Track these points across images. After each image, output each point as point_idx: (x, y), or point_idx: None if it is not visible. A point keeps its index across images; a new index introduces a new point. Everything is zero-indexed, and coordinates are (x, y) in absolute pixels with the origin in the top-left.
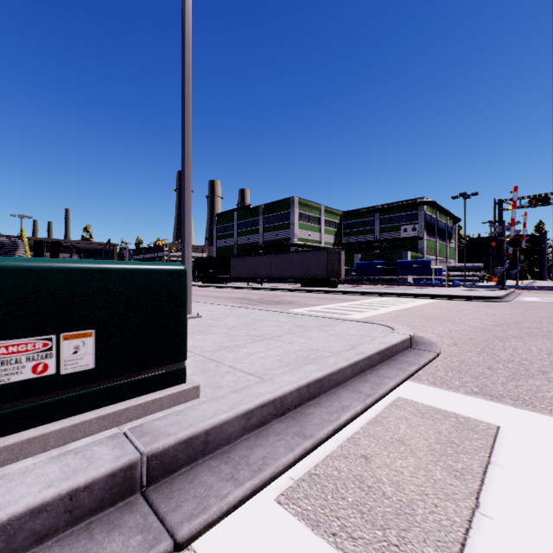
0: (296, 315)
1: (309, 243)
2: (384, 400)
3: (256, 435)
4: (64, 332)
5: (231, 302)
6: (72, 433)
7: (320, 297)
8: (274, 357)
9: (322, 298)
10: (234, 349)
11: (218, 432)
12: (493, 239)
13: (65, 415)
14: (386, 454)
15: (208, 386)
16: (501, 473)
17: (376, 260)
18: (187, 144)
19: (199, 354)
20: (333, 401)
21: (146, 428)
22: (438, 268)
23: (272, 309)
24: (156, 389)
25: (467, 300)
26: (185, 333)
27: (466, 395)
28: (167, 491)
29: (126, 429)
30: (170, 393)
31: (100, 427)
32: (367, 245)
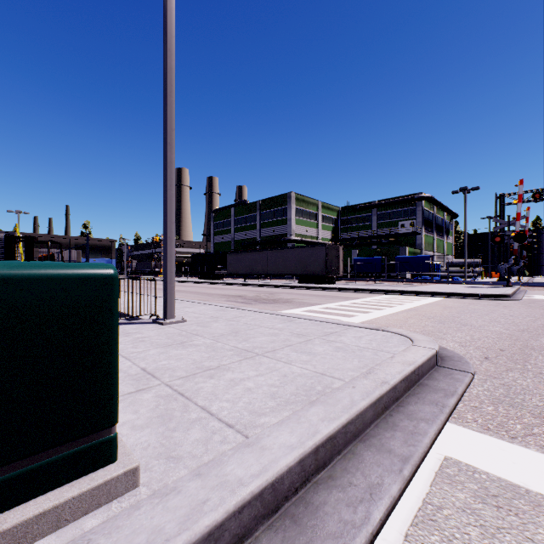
0: (294, 319)
1: (306, 239)
2: (426, 464)
3: None
4: None
5: (224, 301)
6: None
7: (318, 295)
8: (266, 388)
9: (321, 296)
10: (215, 373)
11: None
12: (498, 234)
13: None
14: None
15: (160, 455)
16: None
17: (373, 256)
18: (169, 124)
19: (166, 383)
20: (354, 472)
21: None
22: (436, 264)
23: (267, 311)
24: (54, 485)
25: (475, 298)
26: (113, 381)
27: (542, 453)
28: None
29: None
30: (77, 494)
31: None
32: (364, 241)
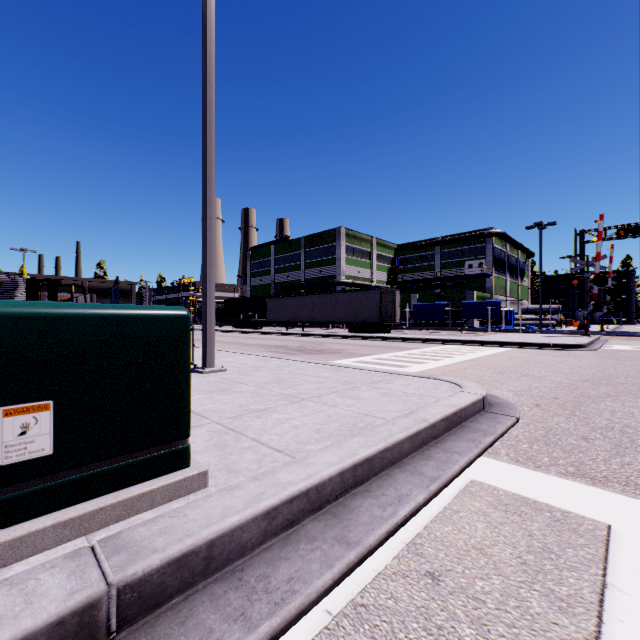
0: (342, 368)
1: (358, 281)
2: (453, 485)
3: (281, 542)
4: (5, 405)
5: (265, 351)
6: (14, 550)
7: (370, 345)
8: (311, 425)
9: (373, 346)
10: (262, 414)
11: (227, 542)
12: (575, 277)
13: (6, 522)
14: (461, 571)
15: (221, 469)
16: (625, 604)
17: (436, 301)
18: (208, 161)
19: (216, 422)
20: (387, 487)
21: (124, 539)
22: (509, 310)
23: (313, 361)
24: (147, 478)
25: (546, 348)
26: (188, 401)
27: (559, 477)
28: (145, 639)
29: (95, 542)
30: (165, 484)
31: (59, 538)
32: (426, 284)
